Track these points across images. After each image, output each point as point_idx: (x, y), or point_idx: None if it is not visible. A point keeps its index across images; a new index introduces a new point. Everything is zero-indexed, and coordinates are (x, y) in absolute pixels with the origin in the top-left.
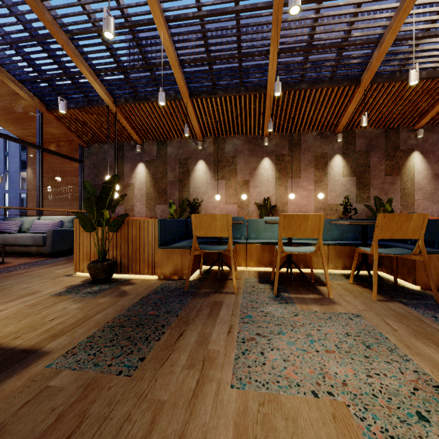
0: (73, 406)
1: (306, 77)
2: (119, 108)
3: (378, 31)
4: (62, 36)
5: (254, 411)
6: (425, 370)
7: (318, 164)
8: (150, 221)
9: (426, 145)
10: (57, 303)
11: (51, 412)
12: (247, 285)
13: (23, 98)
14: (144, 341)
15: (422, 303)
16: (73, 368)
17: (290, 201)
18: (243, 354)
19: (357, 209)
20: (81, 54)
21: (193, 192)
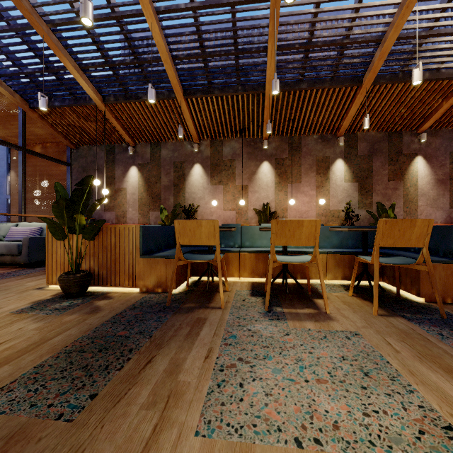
0: None
1: (307, 77)
2: (108, 107)
3: (381, 28)
4: (42, 26)
5: None
6: (432, 405)
7: (319, 169)
8: (131, 228)
9: (430, 150)
10: (14, 322)
11: None
12: (238, 299)
13: (3, 95)
14: (102, 370)
15: (426, 318)
16: (1, 411)
17: (290, 207)
18: (218, 387)
19: (359, 215)
20: (65, 47)
21: (189, 197)
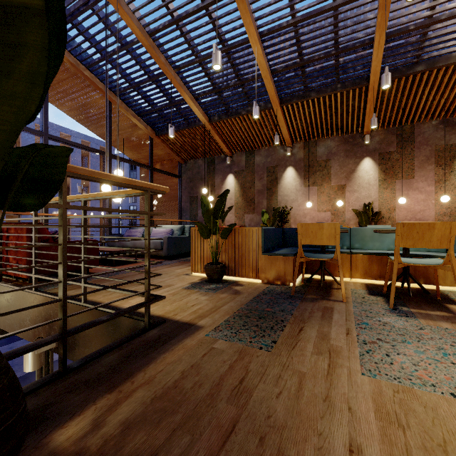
0: (237, 362)
1: (424, 58)
2: (212, 126)
3: None
4: (171, 72)
5: (390, 394)
6: None
7: (440, 160)
8: (254, 230)
9: None
10: (190, 294)
11: (224, 363)
12: (356, 296)
13: (140, 128)
14: (270, 329)
15: None
16: (224, 339)
17: (399, 206)
18: (367, 353)
19: None
20: (185, 84)
21: (282, 200)
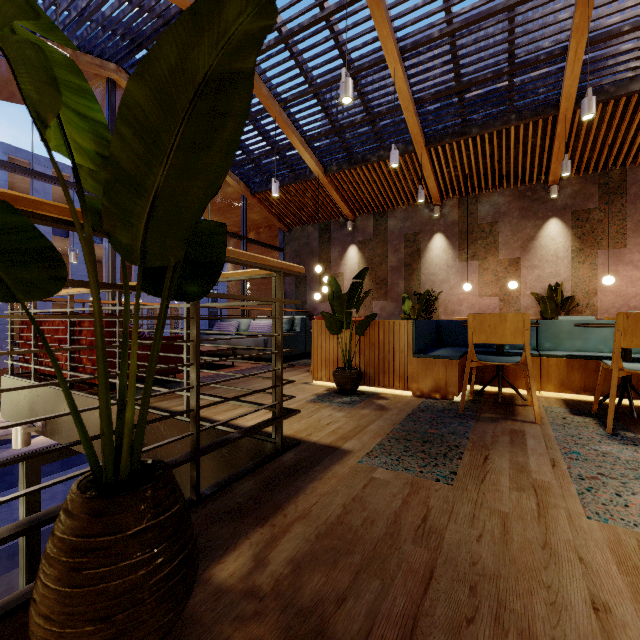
0: (411, 496)
1: None
2: (329, 178)
3: None
4: (276, 107)
5: (633, 544)
6: None
7: None
8: (402, 323)
9: None
10: (320, 409)
11: (394, 496)
12: (553, 415)
13: (229, 185)
14: (443, 457)
15: None
16: (385, 468)
17: (603, 288)
18: (589, 491)
19: None
20: (293, 123)
21: (426, 280)
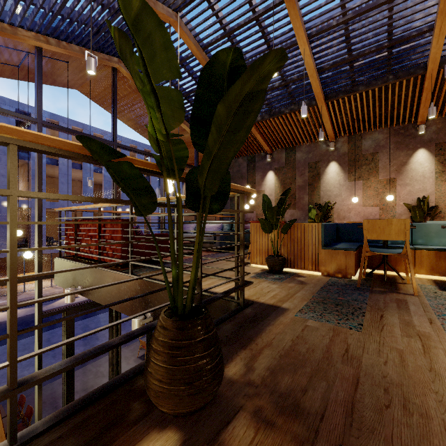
0: (334, 337)
1: None
2: (254, 126)
3: None
4: None
5: None
6: None
7: None
8: (314, 225)
9: None
10: (260, 282)
11: (323, 337)
12: (426, 290)
13: (186, 132)
14: (351, 314)
15: None
16: (313, 320)
17: None
18: None
19: None
20: None
21: (324, 195)
